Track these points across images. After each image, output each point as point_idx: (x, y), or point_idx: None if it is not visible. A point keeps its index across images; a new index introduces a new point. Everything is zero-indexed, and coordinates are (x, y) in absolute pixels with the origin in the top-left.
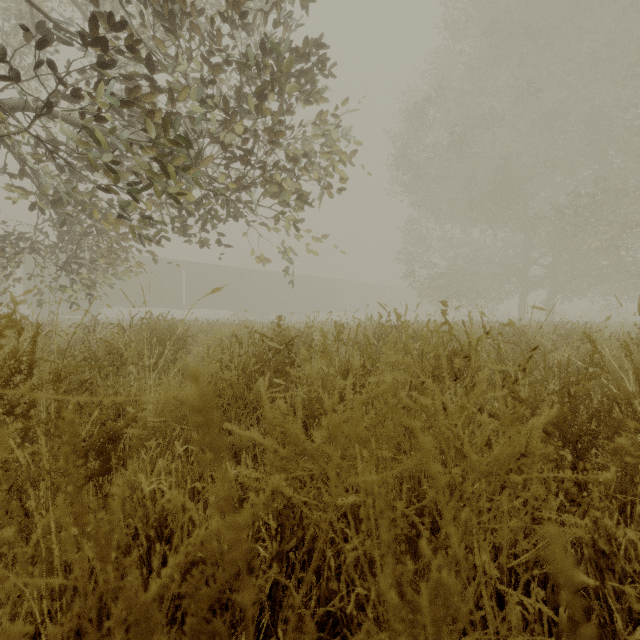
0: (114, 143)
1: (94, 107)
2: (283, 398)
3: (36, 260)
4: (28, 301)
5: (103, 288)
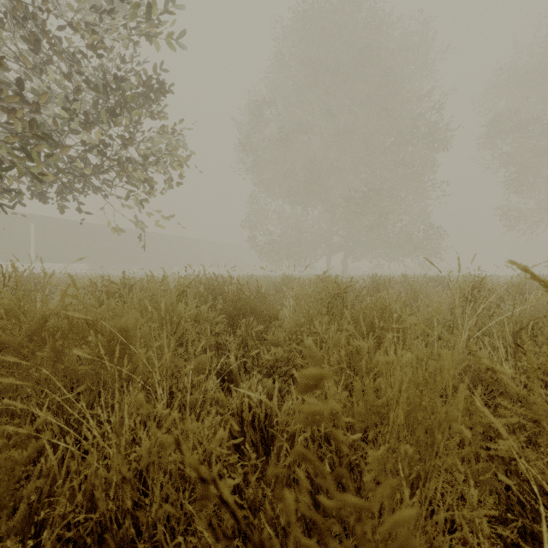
0: None
1: None
2: None
3: None
4: None
5: None
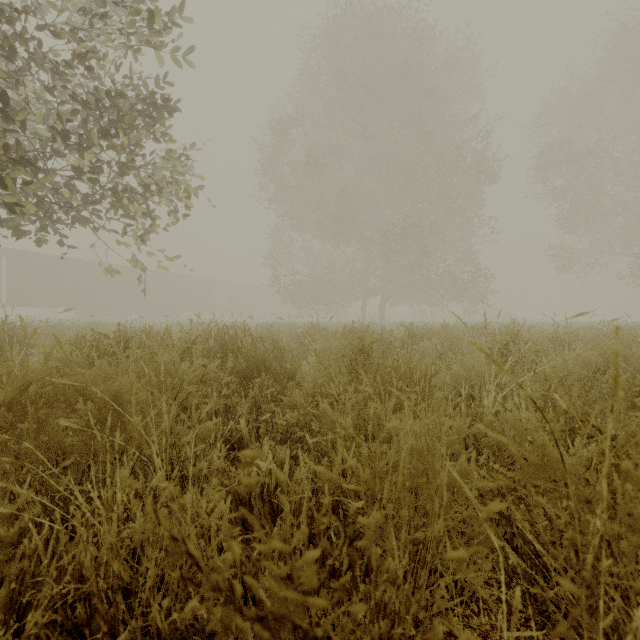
0: None
1: None
2: None
3: None
4: None
5: None
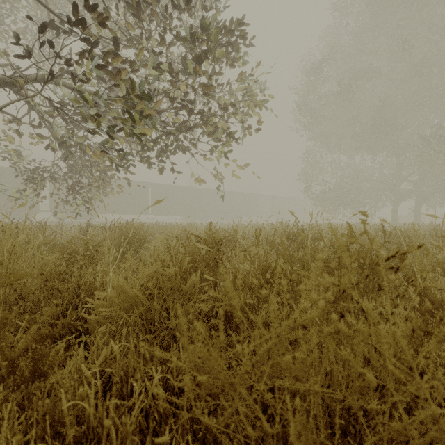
0: (96, 99)
1: (83, 74)
2: (213, 287)
3: (53, 183)
4: (52, 210)
5: (98, 201)
